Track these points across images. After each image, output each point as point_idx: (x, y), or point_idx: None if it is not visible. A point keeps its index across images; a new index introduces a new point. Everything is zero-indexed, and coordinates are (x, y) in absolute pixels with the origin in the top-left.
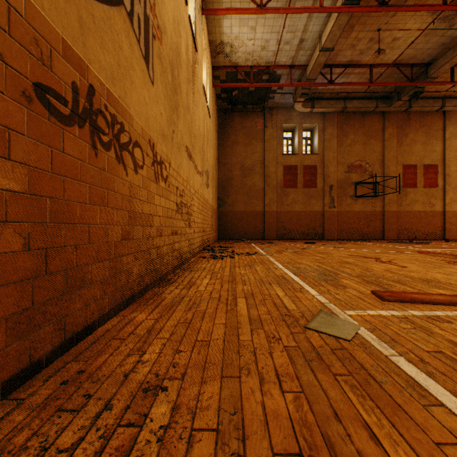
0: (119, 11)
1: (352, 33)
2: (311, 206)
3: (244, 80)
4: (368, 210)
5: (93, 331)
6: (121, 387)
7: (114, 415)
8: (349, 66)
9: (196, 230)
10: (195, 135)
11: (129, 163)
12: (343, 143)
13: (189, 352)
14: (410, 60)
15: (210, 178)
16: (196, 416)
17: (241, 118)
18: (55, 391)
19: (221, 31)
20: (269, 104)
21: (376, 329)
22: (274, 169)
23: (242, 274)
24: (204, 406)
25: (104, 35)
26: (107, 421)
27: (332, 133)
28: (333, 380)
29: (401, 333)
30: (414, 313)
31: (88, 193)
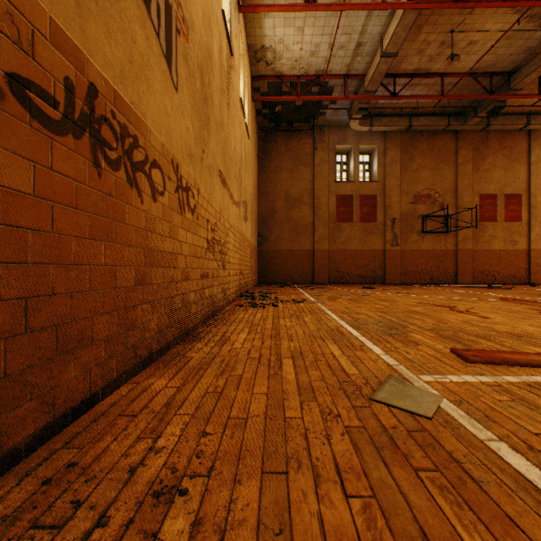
0: None
1: (420, 35)
2: (370, 243)
3: (290, 92)
4: (437, 248)
5: (94, 405)
6: (123, 489)
7: (110, 534)
8: (416, 76)
9: (231, 272)
10: (230, 157)
11: (145, 188)
12: (407, 168)
13: (219, 435)
14: (490, 68)
15: (248, 210)
16: (226, 537)
17: (286, 138)
18: (32, 496)
19: (261, 32)
20: (319, 122)
21: (463, 402)
22: (325, 200)
23: (288, 327)
24: (237, 520)
25: (111, 21)
26: None
27: (395, 157)
28: (414, 478)
29: (497, 407)
30: (509, 380)
31: (87, 224)
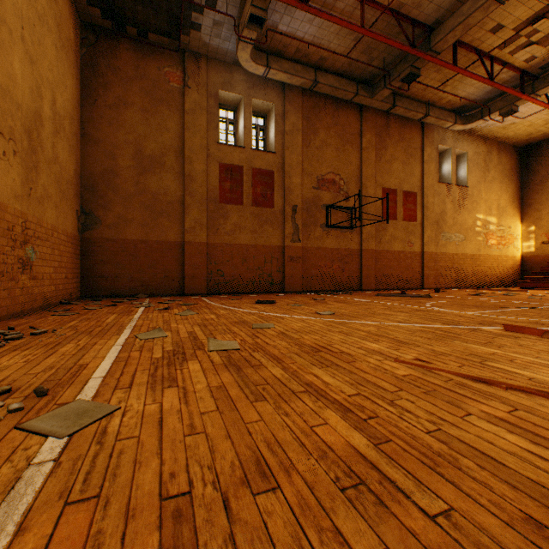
0: None
1: None
2: (266, 236)
3: None
4: (343, 247)
5: None
6: None
7: None
8: None
9: None
10: None
11: None
12: (311, 142)
13: None
14: (414, 10)
15: None
16: None
17: (137, 56)
18: None
19: None
20: (193, 43)
21: None
22: (203, 167)
23: None
24: None
25: None
26: None
27: (296, 124)
28: None
29: None
30: None
31: None
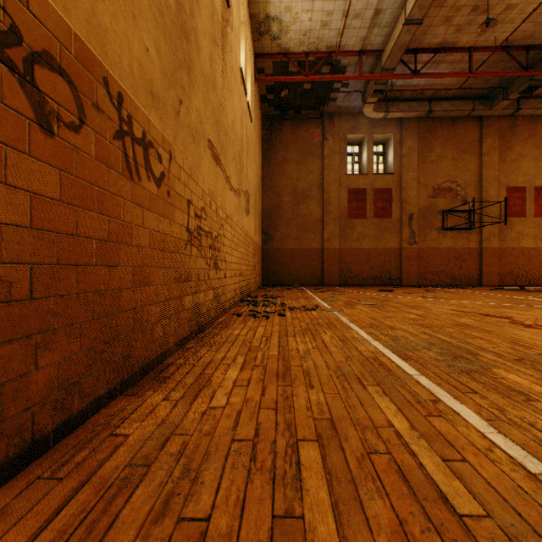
0: None
1: None
2: (385, 241)
3: (297, 74)
4: (459, 247)
5: None
6: None
7: None
8: (440, 51)
9: (228, 273)
10: (226, 131)
11: (8, 95)
12: (426, 159)
13: None
14: (526, 40)
15: (251, 203)
16: None
17: (293, 127)
18: None
19: None
20: (329, 109)
21: None
22: (336, 194)
23: (301, 354)
24: None
25: None
26: None
27: (412, 146)
28: None
29: None
30: None
31: None
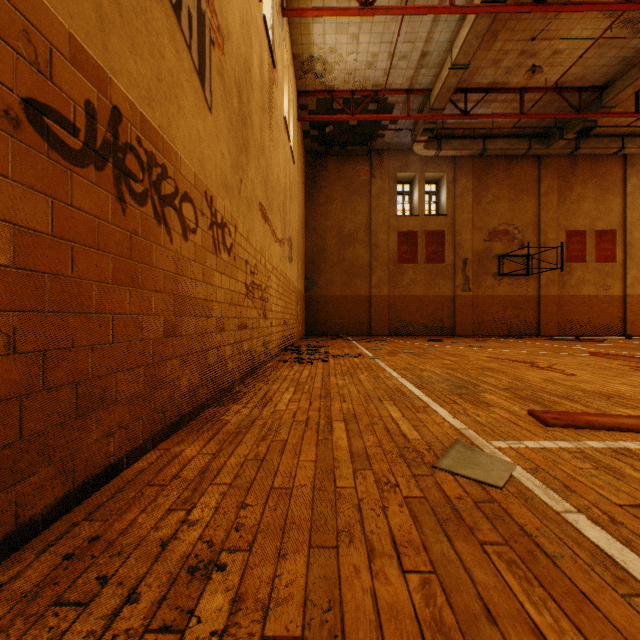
0: (160, 1)
1: (495, 43)
2: (437, 288)
3: (342, 110)
4: (517, 294)
5: (118, 473)
6: (154, 564)
7: (141, 612)
8: (491, 91)
9: (273, 322)
10: (272, 187)
11: (175, 225)
12: (481, 199)
13: (261, 506)
14: (578, 82)
15: (294, 249)
16: (270, 614)
17: (338, 164)
18: (53, 571)
19: (309, 40)
20: (378, 145)
21: (540, 470)
22: (385, 236)
23: (340, 386)
24: (282, 597)
25: (136, 34)
26: (129, 623)
27: (466, 186)
28: (479, 552)
29: (577, 475)
30: (593, 445)
31: (111, 267)
